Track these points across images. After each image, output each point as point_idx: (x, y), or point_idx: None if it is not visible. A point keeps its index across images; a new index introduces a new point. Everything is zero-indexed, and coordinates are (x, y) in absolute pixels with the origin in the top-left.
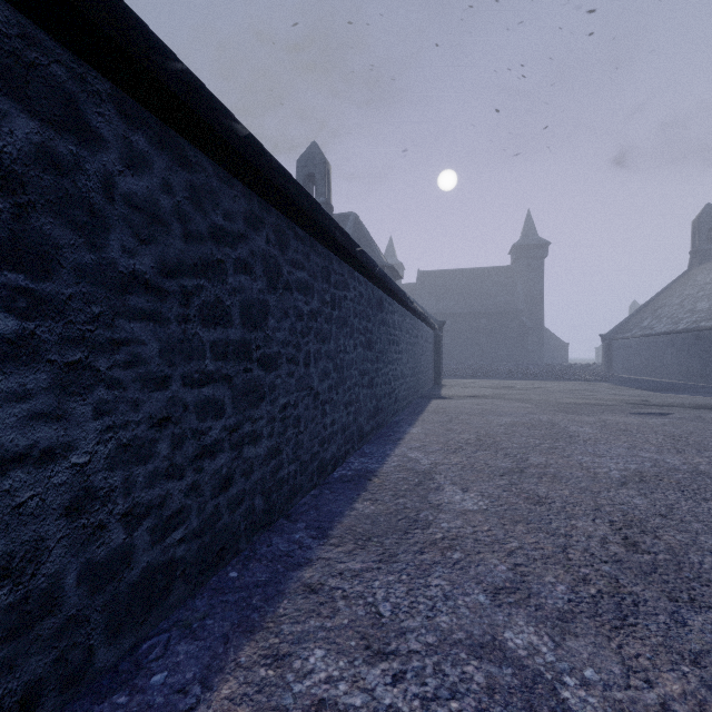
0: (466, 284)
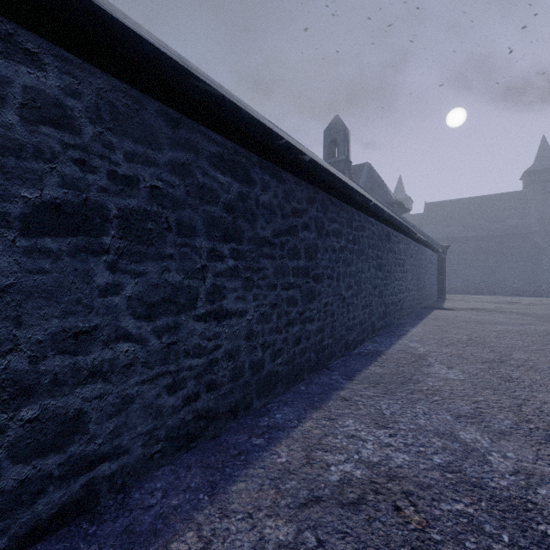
0: (473, 210)
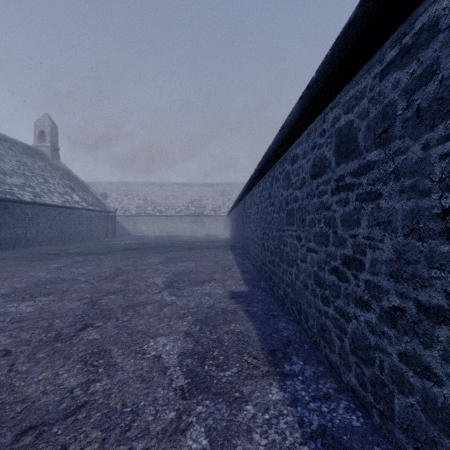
0: None
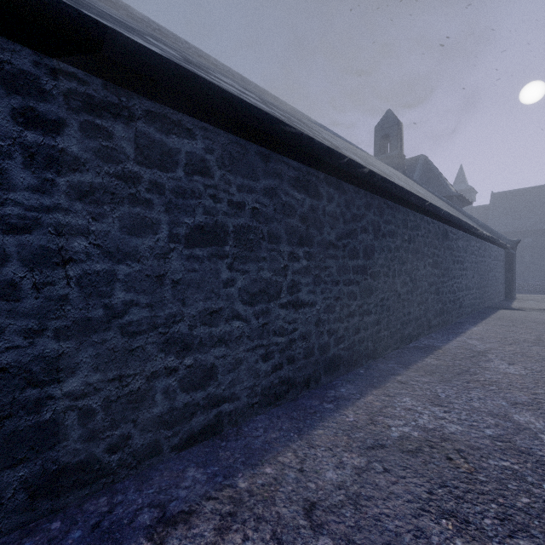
0: None
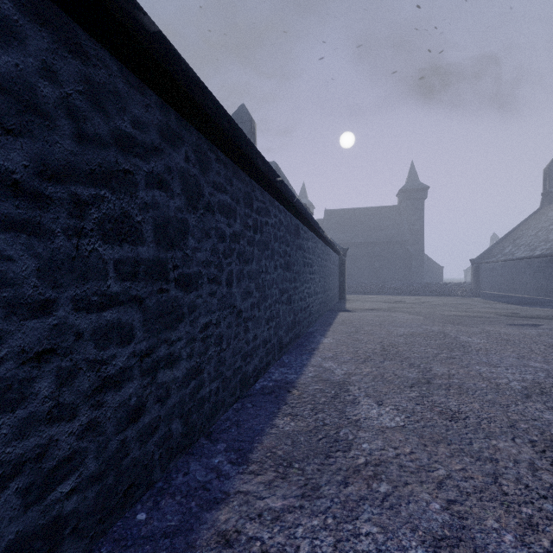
0: (363, 219)
